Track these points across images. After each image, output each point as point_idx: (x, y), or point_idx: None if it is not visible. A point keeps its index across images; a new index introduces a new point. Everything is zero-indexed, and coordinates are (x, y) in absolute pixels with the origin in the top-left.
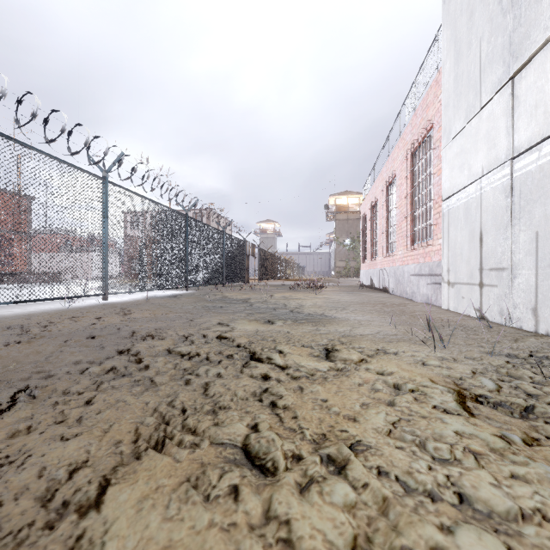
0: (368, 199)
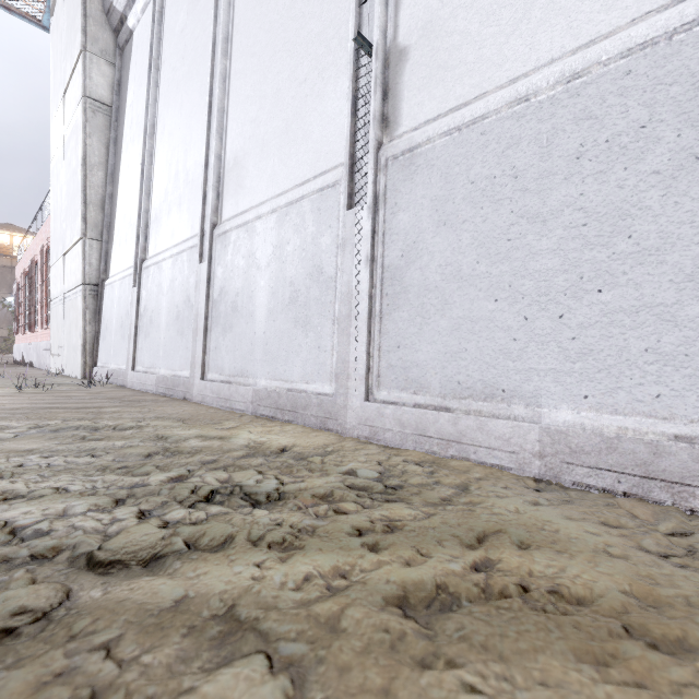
0: (21, 265)
